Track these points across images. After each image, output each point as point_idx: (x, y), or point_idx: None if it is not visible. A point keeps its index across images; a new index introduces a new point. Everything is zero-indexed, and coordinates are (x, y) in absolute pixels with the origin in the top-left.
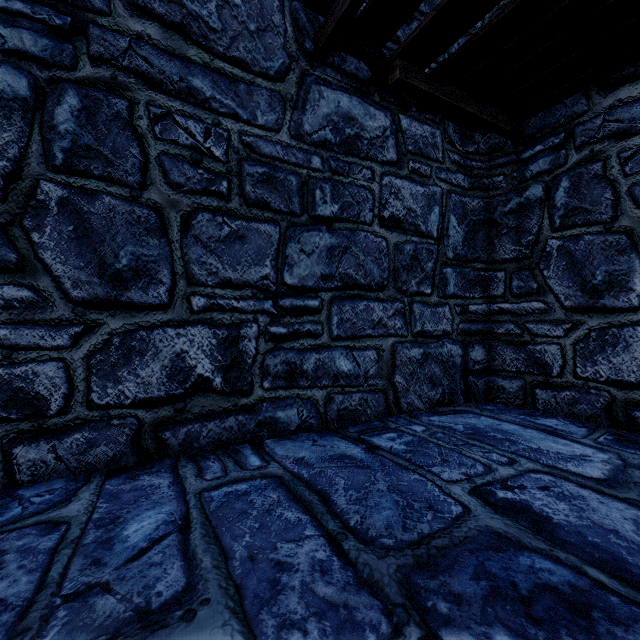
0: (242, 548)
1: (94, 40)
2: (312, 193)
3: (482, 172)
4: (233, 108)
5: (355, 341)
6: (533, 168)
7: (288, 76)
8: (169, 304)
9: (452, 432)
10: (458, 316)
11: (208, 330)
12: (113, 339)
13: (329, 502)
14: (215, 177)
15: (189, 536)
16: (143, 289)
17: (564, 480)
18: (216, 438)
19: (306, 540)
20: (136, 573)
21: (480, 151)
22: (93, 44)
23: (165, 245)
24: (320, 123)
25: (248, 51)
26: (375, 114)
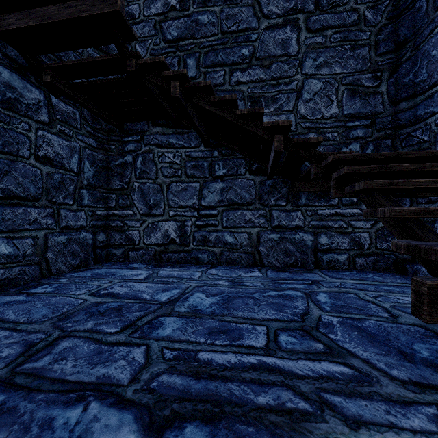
0: None
1: None
2: None
3: (104, 141)
4: None
5: (15, 233)
6: (128, 147)
7: None
8: None
9: (84, 277)
10: (90, 217)
11: None
12: None
13: (3, 320)
14: None
15: None
16: None
17: (130, 282)
18: None
19: None
20: None
21: (103, 129)
22: None
23: None
24: None
25: None
26: (32, 89)
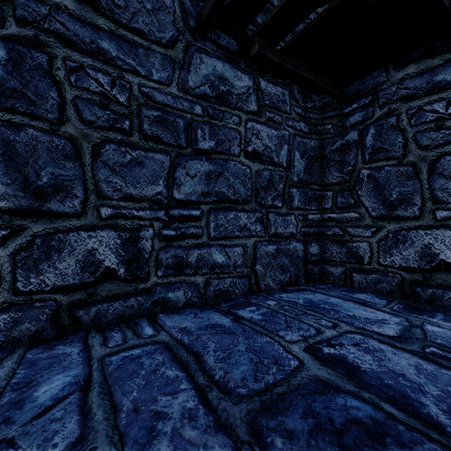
0: (129, 402)
1: (19, 6)
2: (195, 132)
3: (317, 122)
4: (134, 66)
5: (227, 240)
6: (351, 120)
7: (176, 45)
8: (82, 213)
9: (295, 305)
10: (301, 222)
11: (114, 233)
12: (35, 240)
13: (201, 361)
14: (119, 117)
15: (88, 394)
16: (61, 201)
17: (370, 338)
18: (120, 314)
19: (180, 393)
20: (39, 428)
21: (316, 107)
22: (18, 9)
23: (79, 168)
24: (201, 81)
25: (145, 24)
26: (242, 77)
